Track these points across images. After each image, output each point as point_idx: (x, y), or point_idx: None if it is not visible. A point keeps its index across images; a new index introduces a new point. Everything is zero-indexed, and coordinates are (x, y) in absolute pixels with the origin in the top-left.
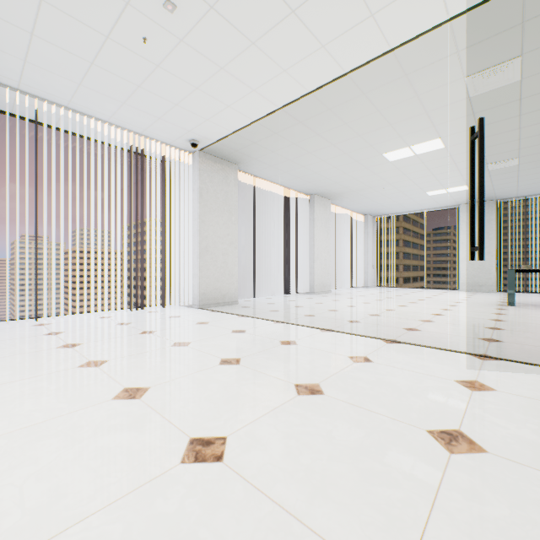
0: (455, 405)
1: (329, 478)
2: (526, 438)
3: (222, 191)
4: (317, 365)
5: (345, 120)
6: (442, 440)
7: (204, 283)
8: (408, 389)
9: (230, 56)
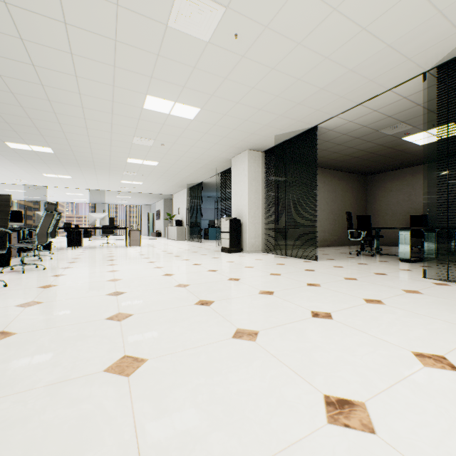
0: None
1: None
2: None
3: None
4: None
5: None
6: None
7: None
8: None
9: None
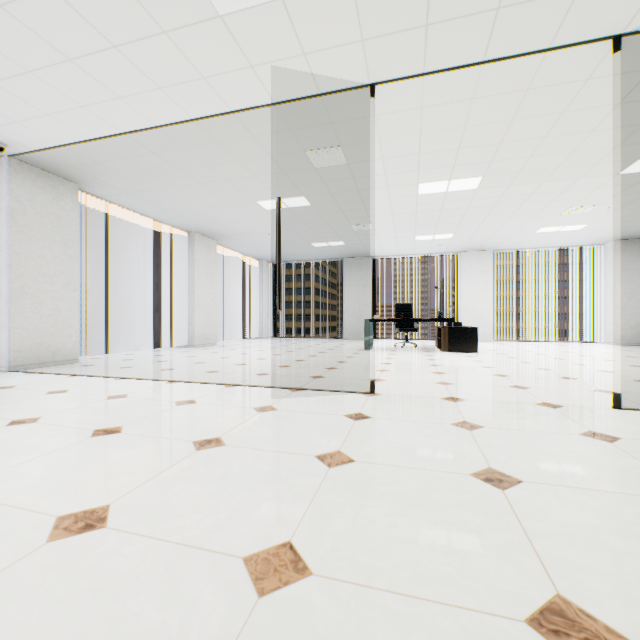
0: (235, 423)
1: (76, 483)
2: (263, 433)
3: (51, 215)
4: (135, 412)
5: (207, 162)
6: (200, 444)
7: (19, 336)
8: (208, 418)
9: (40, 63)
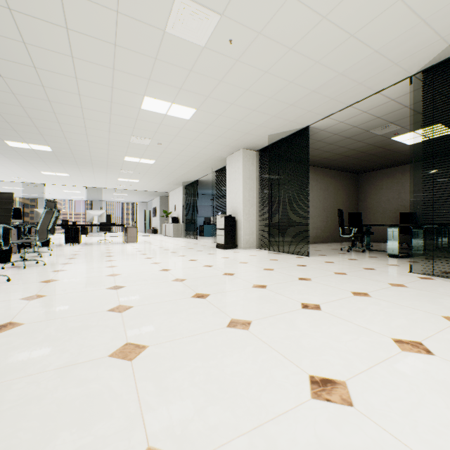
0: None
1: None
2: None
3: None
4: None
5: None
6: None
7: None
8: None
9: None
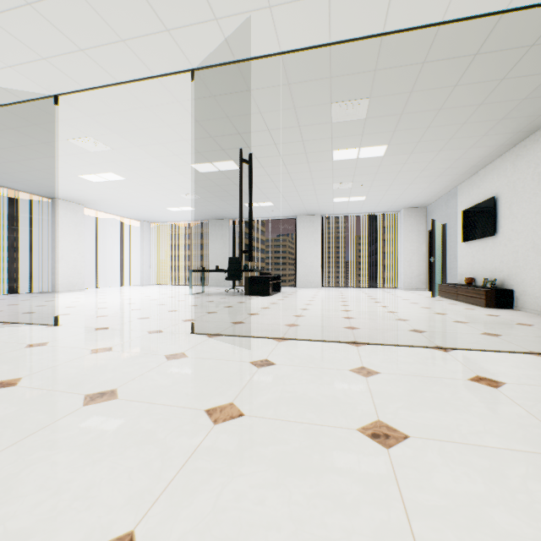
0: None
1: None
2: None
3: None
4: None
5: None
6: None
7: None
8: None
9: None
